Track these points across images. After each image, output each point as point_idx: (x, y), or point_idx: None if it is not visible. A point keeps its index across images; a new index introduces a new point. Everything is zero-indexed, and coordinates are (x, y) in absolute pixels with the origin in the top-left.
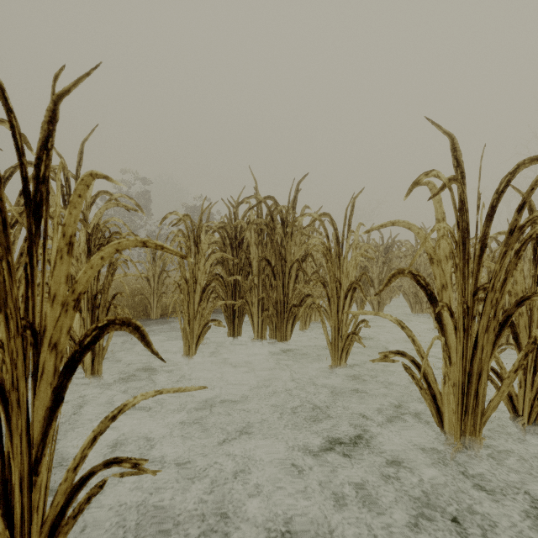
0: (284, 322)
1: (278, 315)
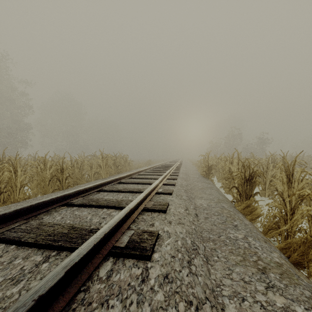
0: None
1: None
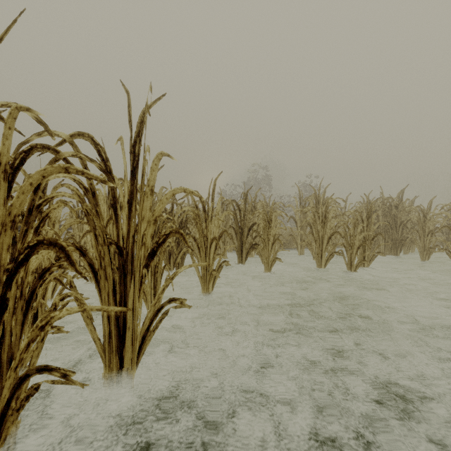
0: (396, 248)
1: (393, 245)
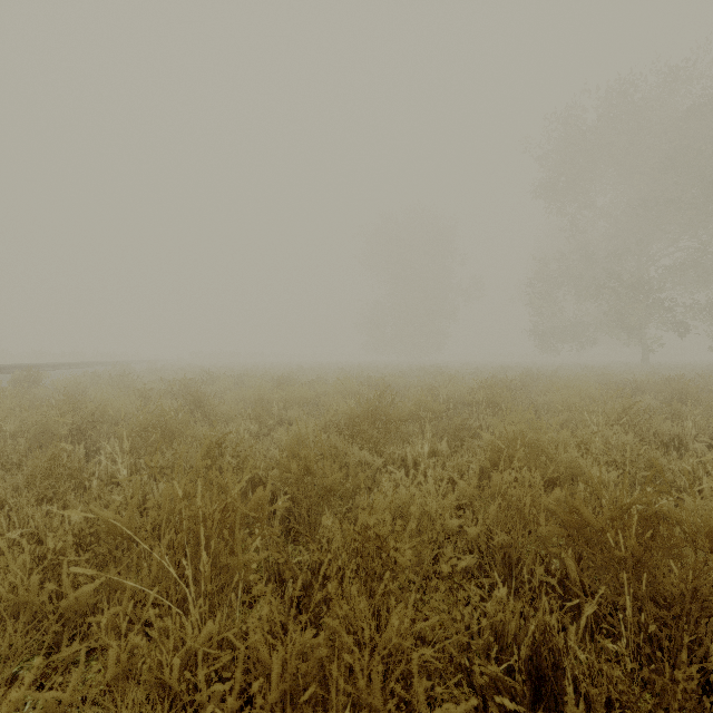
0: None
1: None
